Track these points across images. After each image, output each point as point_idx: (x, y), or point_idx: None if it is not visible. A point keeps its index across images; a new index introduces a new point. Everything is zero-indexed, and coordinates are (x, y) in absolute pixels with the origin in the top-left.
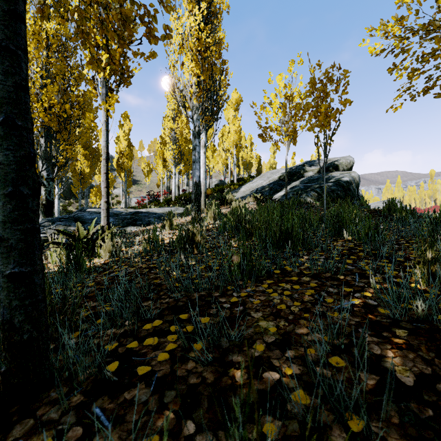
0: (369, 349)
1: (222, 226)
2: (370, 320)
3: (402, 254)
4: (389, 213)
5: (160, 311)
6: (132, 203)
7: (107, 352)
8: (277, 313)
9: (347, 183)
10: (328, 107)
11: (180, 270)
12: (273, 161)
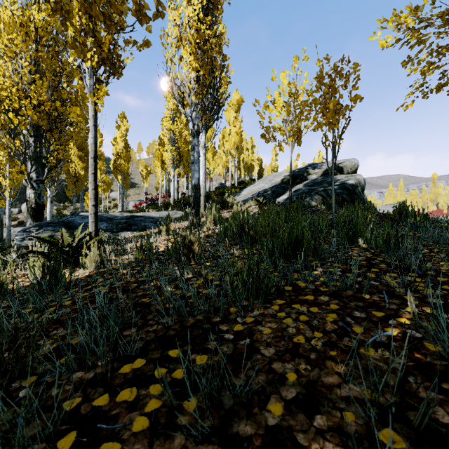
0: (432, 414)
1: (222, 232)
2: (419, 362)
3: (431, 266)
4: (400, 218)
5: (144, 344)
6: (130, 207)
7: (65, 412)
8: (294, 349)
9: (353, 186)
10: (337, 104)
11: (174, 285)
12: (275, 164)
